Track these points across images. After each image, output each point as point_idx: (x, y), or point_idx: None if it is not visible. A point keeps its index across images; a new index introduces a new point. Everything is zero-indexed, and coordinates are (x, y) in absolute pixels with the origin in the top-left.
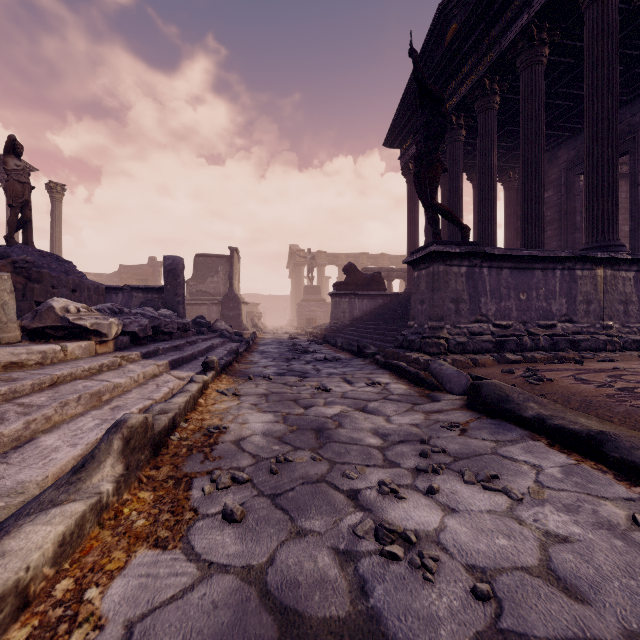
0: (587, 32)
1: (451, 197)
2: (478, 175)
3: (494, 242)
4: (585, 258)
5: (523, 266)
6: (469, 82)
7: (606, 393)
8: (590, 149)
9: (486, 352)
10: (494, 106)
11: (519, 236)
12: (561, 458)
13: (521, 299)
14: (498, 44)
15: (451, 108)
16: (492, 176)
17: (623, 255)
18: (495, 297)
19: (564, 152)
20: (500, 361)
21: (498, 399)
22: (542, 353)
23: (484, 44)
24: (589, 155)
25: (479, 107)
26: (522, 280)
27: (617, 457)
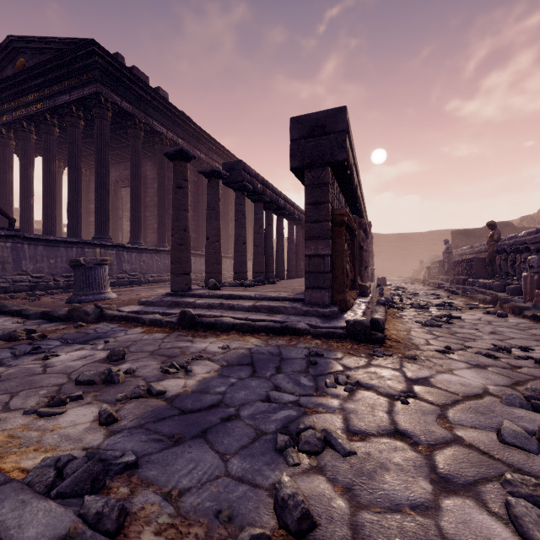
0: (96, 130)
1: (23, 181)
2: (43, 174)
3: (55, 222)
4: (89, 243)
5: (53, 245)
6: (35, 108)
7: (54, 301)
8: (97, 189)
9: (24, 291)
10: (55, 133)
11: (90, 215)
12: (9, 318)
13: (51, 262)
14: (54, 99)
15: (22, 116)
16: (53, 178)
17: (108, 243)
18: (33, 261)
19: (114, 171)
20: (31, 295)
21: (0, 307)
22: (60, 290)
23: (45, 91)
24: (96, 192)
25: (43, 129)
26: (52, 252)
27: (25, 314)
